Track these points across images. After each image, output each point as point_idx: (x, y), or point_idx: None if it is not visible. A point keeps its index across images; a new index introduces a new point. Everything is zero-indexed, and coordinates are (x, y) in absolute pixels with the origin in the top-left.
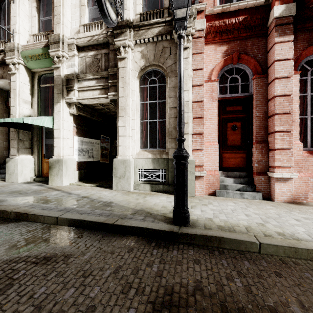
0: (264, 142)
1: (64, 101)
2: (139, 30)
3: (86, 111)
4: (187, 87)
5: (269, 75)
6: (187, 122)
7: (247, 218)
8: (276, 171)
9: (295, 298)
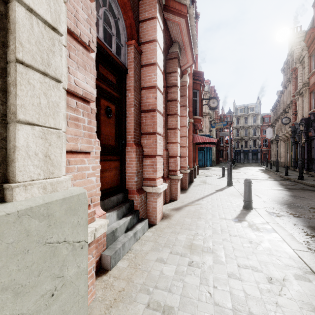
0: (139, 144)
1: None
2: None
3: None
4: None
5: (144, 53)
6: (56, 24)
7: (256, 285)
8: (157, 185)
9: None
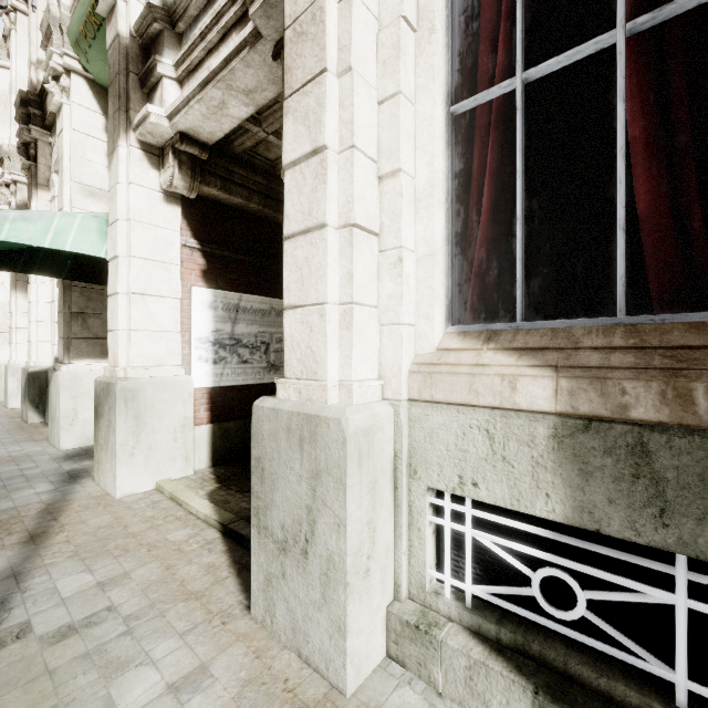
0: None
1: (131, 141)
2: None
3: (239, 182)
4: None
5: None
6: None
7: None
8: None
9: None
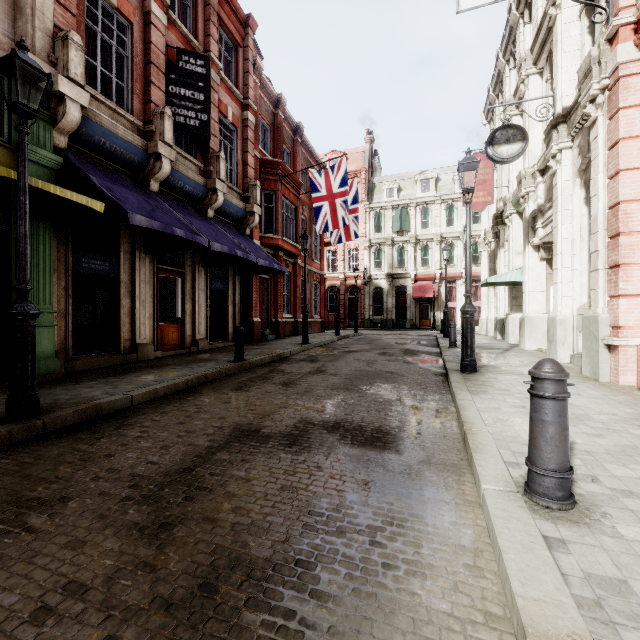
0: None
1: (529, 247)
2: (570, 117)
3: None
4: (596, 189)
5: None
6: (595, 249)
7: (518, 388)
8: None
9: (405, 386)
